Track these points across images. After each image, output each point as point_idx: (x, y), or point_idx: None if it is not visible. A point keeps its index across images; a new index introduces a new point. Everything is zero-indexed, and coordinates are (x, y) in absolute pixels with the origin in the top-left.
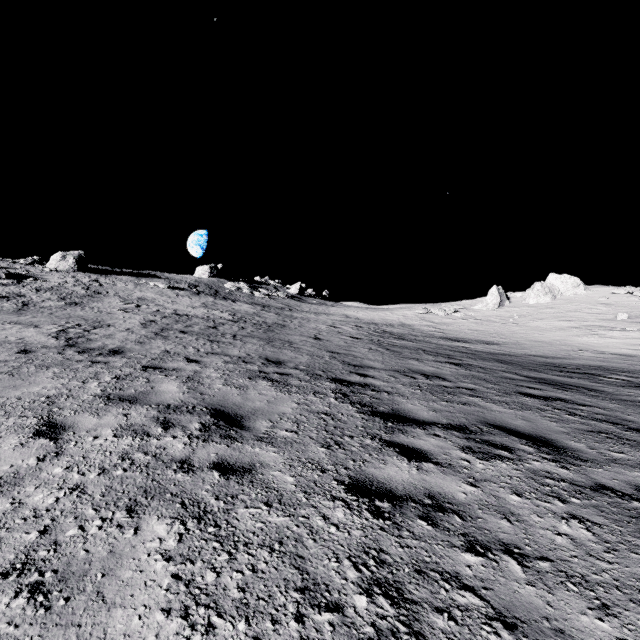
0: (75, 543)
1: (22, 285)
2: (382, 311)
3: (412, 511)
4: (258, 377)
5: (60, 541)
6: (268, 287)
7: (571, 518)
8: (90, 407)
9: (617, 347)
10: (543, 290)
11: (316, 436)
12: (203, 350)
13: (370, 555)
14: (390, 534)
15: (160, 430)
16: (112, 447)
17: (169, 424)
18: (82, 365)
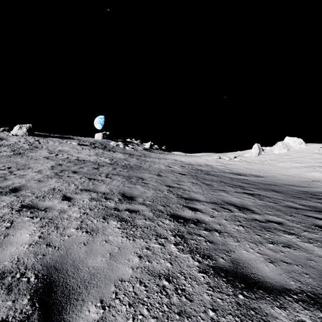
0: None
1: None
2: (194, 157)
3: None
4: (111, 216)
5: None
6: (133, 144)
7: None
8: None
9: None
10: (283, 146)
11: None
12: (80, 187)
13: None
14: None
15: None
16: None
17: None
18: None
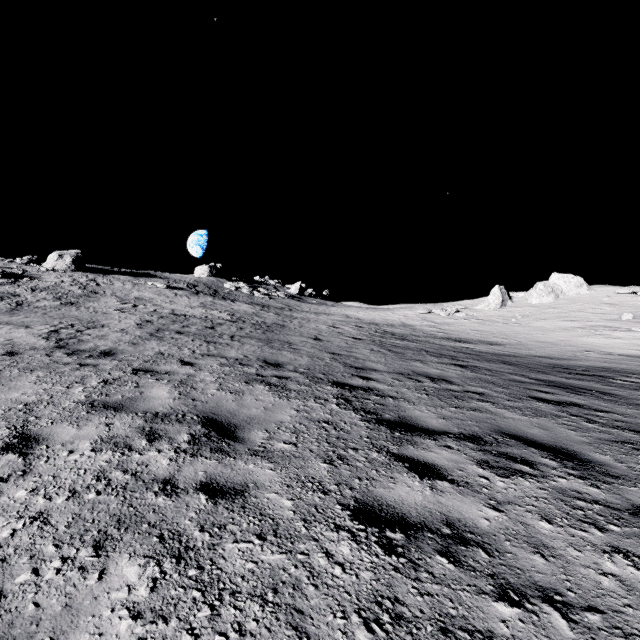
0: (24, 593)
1: (17, 285)
2: (383, 311)
3: (429, 544)
4: (255, 381)
5: (6, 591)
6: (268, 287)
7: (614, 552)
8: (70, 416)
9: (623, 348)
10: (546, 290)
11: (317, 449)
12: (199, 352)
13: (383, 607)
14: (406, 576)
15: (144, 443)
16: (88, 464)
17: (155, 435)
18: (69, 368)
